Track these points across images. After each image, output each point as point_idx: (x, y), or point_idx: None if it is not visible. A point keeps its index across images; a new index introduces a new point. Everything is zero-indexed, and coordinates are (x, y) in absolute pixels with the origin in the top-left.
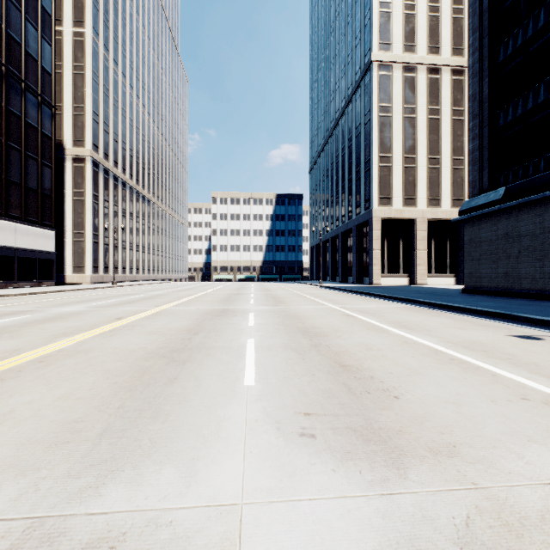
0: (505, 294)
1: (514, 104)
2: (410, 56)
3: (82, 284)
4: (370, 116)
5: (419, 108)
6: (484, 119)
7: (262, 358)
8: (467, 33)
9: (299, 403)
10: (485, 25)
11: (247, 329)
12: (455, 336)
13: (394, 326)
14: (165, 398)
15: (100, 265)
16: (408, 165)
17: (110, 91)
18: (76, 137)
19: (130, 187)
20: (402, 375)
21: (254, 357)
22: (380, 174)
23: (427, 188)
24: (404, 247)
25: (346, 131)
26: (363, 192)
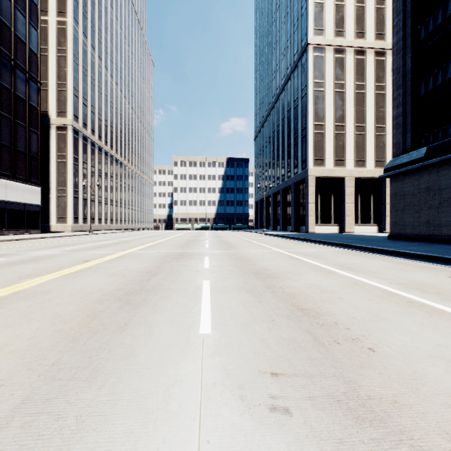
0: (427, 240)
1: (434, 75)
2: (340, 40)
3: (64, 232)
4: (306, 90)
5: (348, 84)
6: (407, 88)
7: (218, 301)
8: (392, 15)
9: (262, 358)
10: (408, 7)
11: (202, 271)
12: (400, 277)
13: (339, 268)
14: (110, 350)
15: (80, 216)
16: (338, 132)
17: (88, 71)
18: (59, 109)
19: (105, 152)
20: (367, 320)
21: (210, 299)
22: (314, 139)
23: (354, 151)
24: (335, 201)
25: (286, 104)
26: (300, 155)
